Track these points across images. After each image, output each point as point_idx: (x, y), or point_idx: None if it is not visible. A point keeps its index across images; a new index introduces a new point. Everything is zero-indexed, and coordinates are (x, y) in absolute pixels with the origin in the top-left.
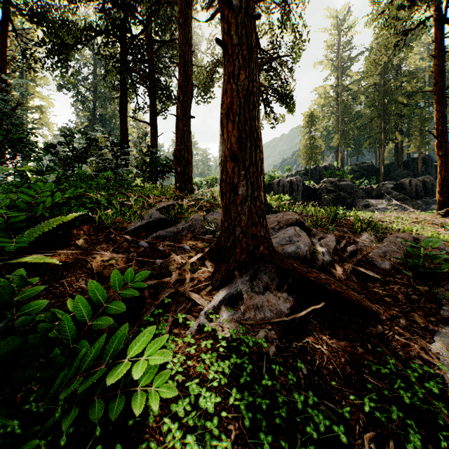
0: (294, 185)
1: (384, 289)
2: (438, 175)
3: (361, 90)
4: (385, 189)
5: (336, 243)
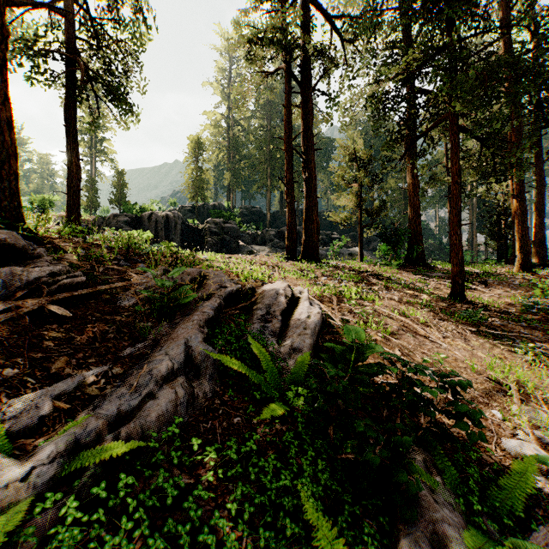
0: (171, 222)
1: (63, 330)
2: (287, 221)
3: (251, 130)
4: (268, 235)
5: (50, 273)
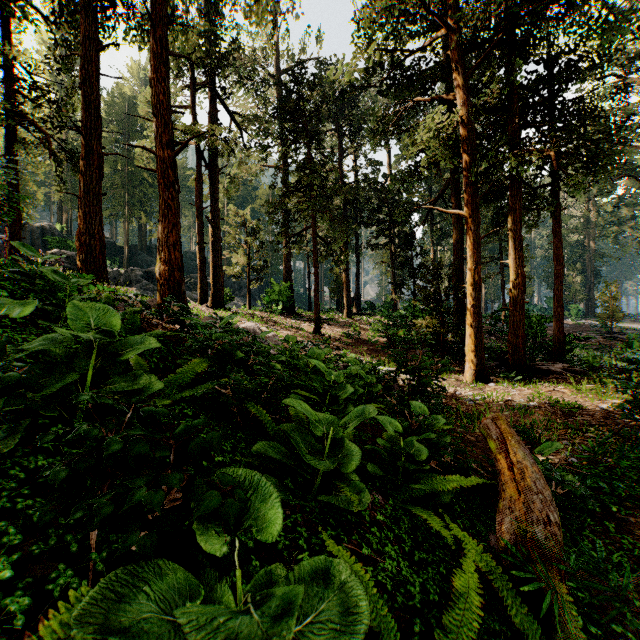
0: None
1: None
2: (200, 275)
3: None
4: (135, 275)
5: None
